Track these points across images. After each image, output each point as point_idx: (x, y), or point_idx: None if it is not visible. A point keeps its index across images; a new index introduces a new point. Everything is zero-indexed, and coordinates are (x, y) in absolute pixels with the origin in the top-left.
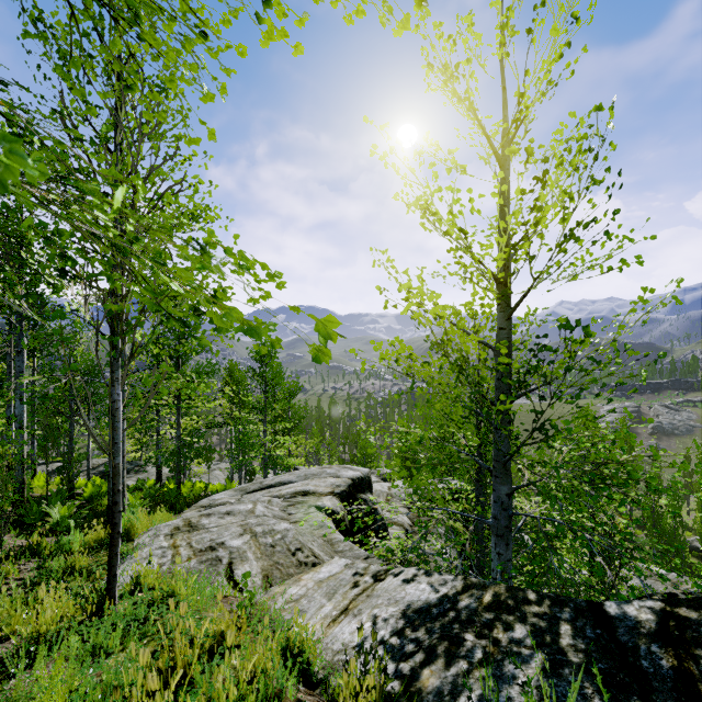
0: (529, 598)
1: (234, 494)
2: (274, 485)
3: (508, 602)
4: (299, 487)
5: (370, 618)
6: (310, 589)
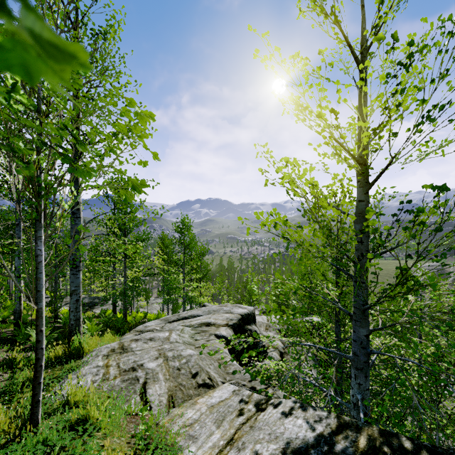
0: (405, 446)
1: (160, 322)
2: (187, 317)
3: (384, 450)
4: (204, 319)
5: (252, 454)
6: (203, 414)
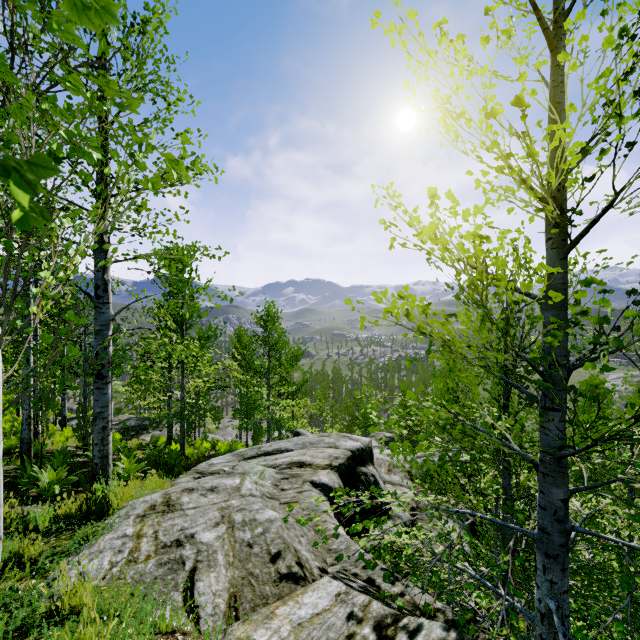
0: None
1: (231, 459)
2: (271, 452)
3: None
4: (296, 457)
5: None
6: None
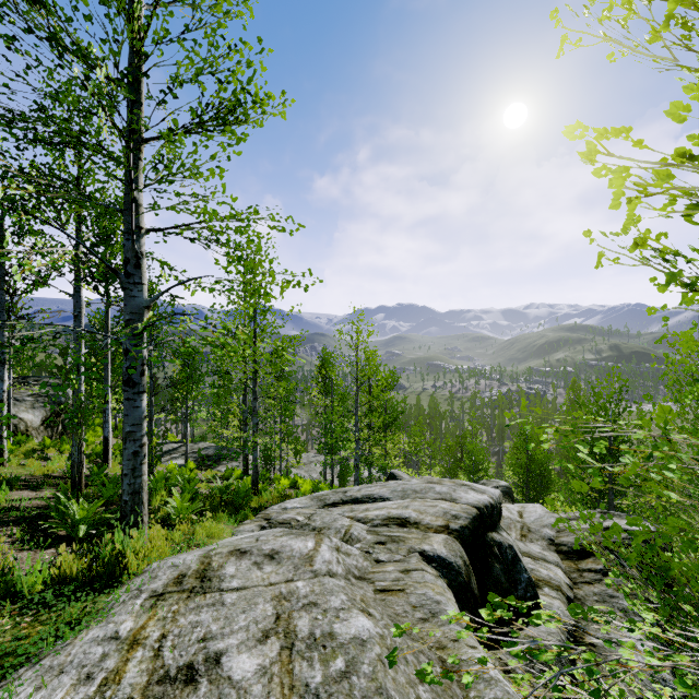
0: None
1: (309, 503)
2: (360, 499)
3: None
4: (394, 510)
5: None
6: None
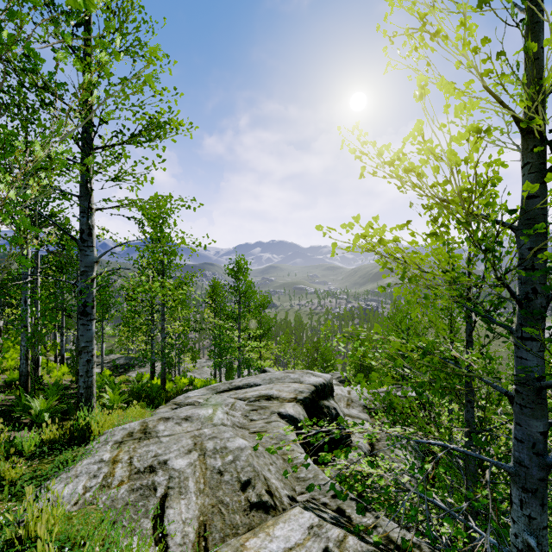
0: None
1: (206, 392)
2: (241, 386)
3: None
4: (264, 391)
5: None
6: None
